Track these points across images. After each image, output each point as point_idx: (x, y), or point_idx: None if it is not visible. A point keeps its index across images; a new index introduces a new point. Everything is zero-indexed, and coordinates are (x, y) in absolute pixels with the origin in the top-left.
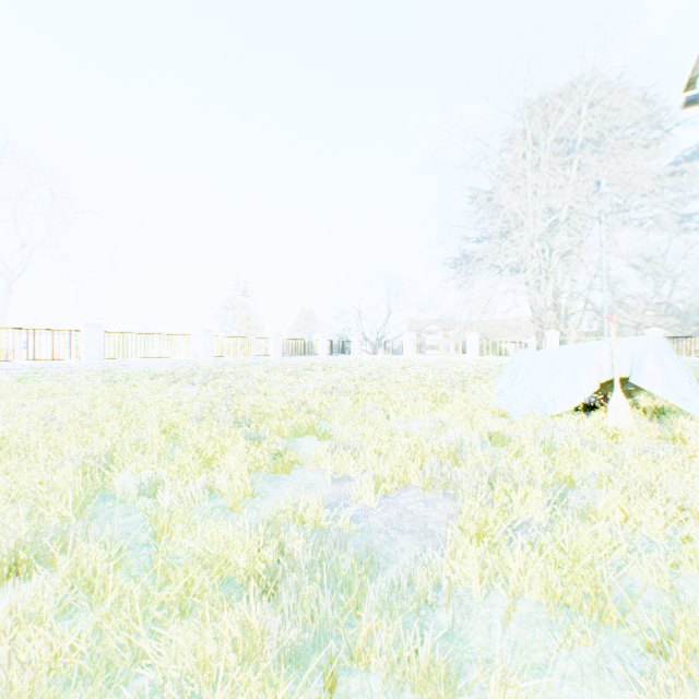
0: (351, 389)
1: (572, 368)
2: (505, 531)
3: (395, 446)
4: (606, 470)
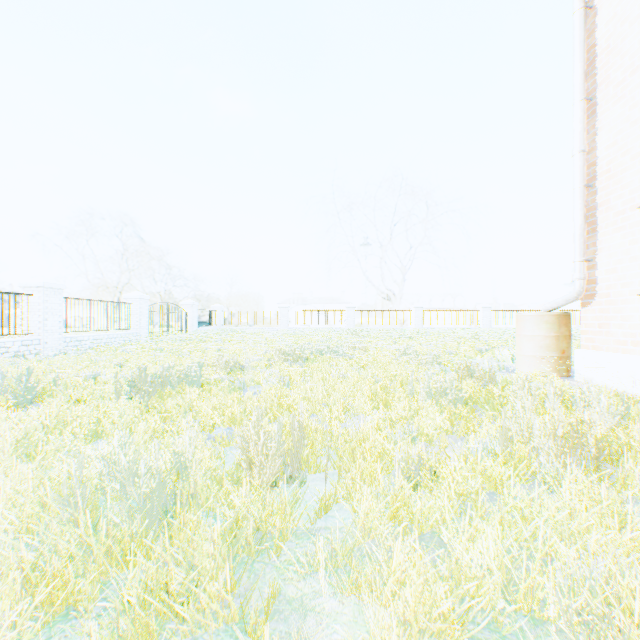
0: None
1: None
2: None
3: None
4: None
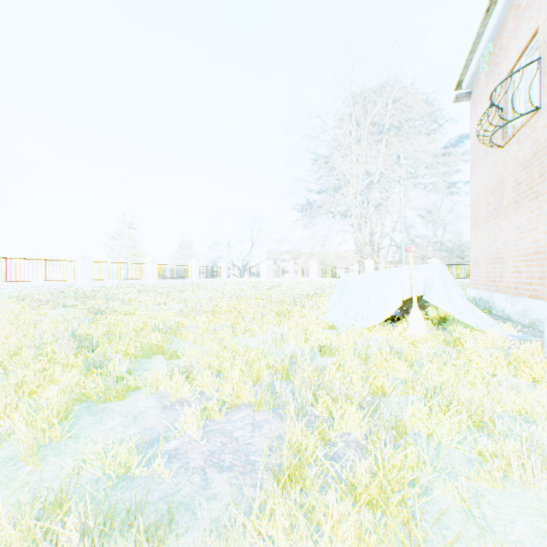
0: (209, 308)
1: (383, 289)
2: (324, 454)
3: (234, 364)
4: (410, 376)
